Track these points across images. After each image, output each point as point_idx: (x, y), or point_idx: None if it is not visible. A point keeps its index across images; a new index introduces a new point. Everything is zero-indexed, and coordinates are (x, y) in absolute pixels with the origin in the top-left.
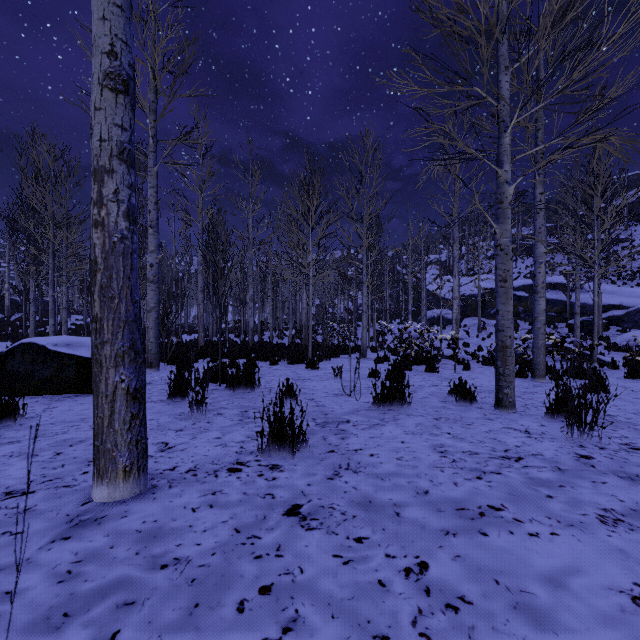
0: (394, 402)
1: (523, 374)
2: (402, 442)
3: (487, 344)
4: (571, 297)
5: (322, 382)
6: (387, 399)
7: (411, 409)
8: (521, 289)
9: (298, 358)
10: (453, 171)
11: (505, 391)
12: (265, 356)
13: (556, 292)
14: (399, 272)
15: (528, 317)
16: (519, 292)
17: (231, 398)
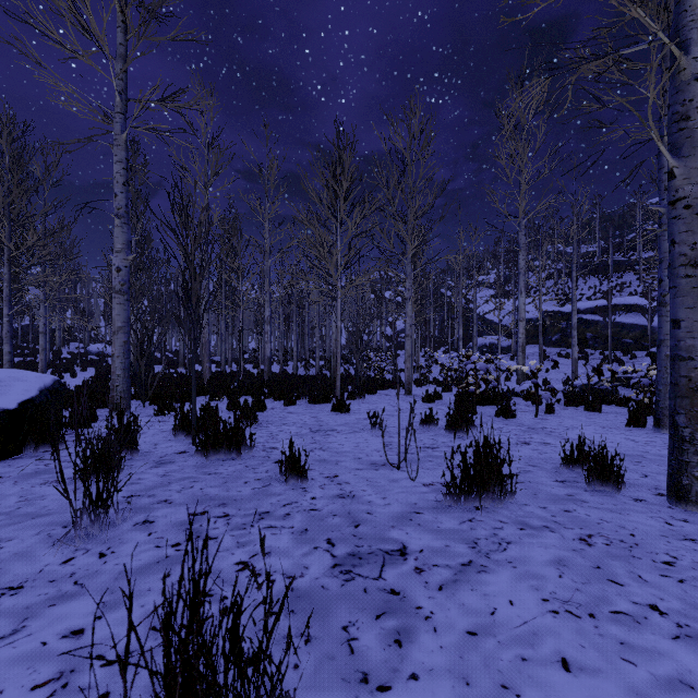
0: (485, 493)
1: (639, 421)
2: (564, 665)
3: (552, 376)
4: (653, 320)
5: (353, 436)
6: (472, 487)
7: (517, 505)
8: (589, 312)
9: (323, 396)
10: (519, 160)
11: (696, 473)
12: (280, 393)
13: (631, 315)
14: (443, 295)
15: (598, 344)
16: (587, 315)
17: (195, 474)
